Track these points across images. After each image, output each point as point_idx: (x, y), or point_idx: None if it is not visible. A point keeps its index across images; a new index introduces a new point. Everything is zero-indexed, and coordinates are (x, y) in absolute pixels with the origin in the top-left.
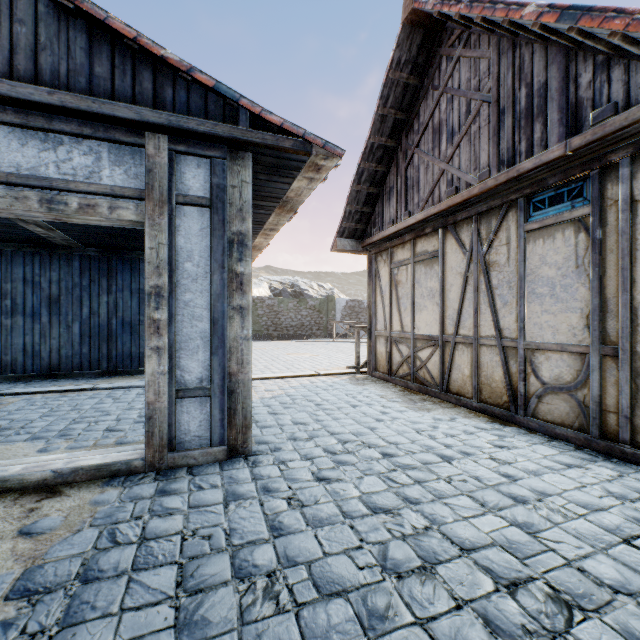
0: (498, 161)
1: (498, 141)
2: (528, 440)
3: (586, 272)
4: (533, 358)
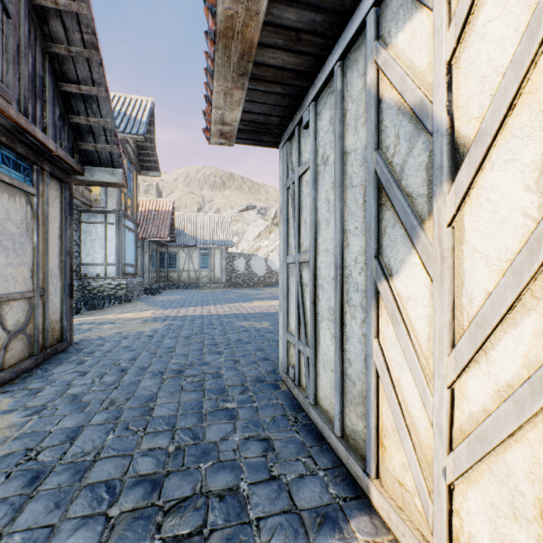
0: (16, 96)
1: (16, 74)
2: (46, 375)
3: (32, 236)
4: (3, 311)
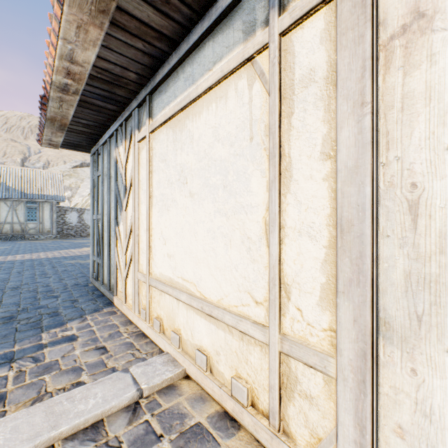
0: None
1: None
2: None
3: None
4: None
